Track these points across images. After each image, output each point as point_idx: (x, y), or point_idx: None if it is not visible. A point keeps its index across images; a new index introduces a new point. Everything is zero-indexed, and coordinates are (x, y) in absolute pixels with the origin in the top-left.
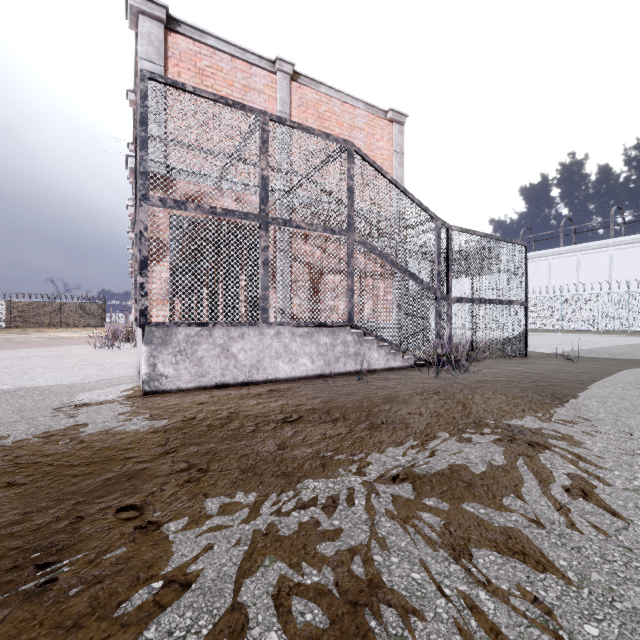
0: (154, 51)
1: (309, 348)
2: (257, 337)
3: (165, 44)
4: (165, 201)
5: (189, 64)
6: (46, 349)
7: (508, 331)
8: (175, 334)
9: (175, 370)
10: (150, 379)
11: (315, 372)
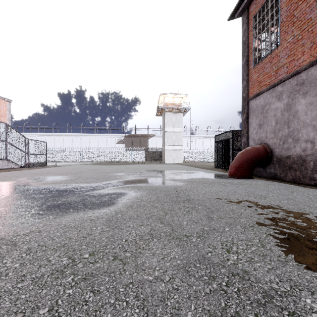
0: None
1: None
2: None
3: None
4: None
5: None
6: None
7: (42, 160)
8: None
9: None
10: None
11: None
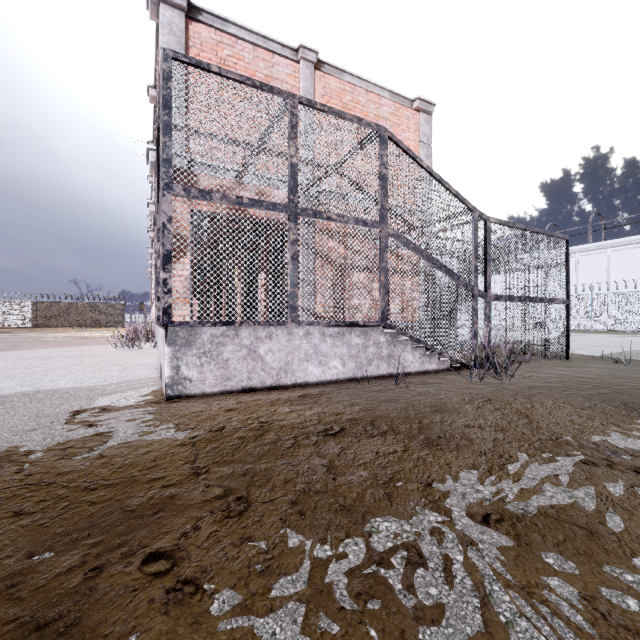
0: (175, 41)
1: (340, 349)
2: (285, 337)
3: (186, 33)
4: (189, 190)
5: (210, 54)
6: (68, 349)
7: (549, 331)
8: (199, 334)
9: (199, 373)
10: (173, 383)
11: (346, 375)
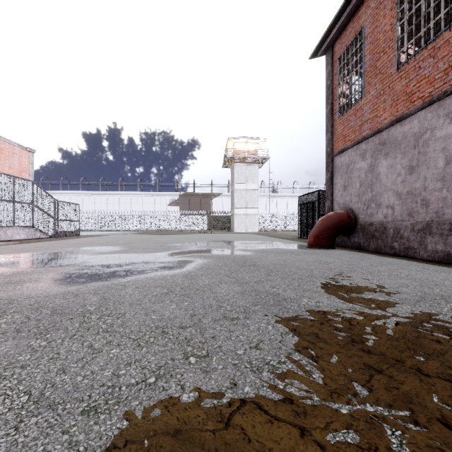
0: None
1: (24, 232)
2: (12, 229)
3: None
4: None
5: None
6: None
7: (74, 229)
8: None
9: None
10: None
11: (25, 238)
